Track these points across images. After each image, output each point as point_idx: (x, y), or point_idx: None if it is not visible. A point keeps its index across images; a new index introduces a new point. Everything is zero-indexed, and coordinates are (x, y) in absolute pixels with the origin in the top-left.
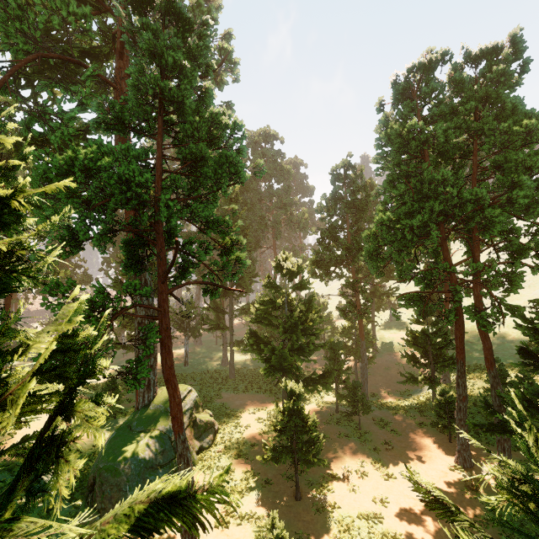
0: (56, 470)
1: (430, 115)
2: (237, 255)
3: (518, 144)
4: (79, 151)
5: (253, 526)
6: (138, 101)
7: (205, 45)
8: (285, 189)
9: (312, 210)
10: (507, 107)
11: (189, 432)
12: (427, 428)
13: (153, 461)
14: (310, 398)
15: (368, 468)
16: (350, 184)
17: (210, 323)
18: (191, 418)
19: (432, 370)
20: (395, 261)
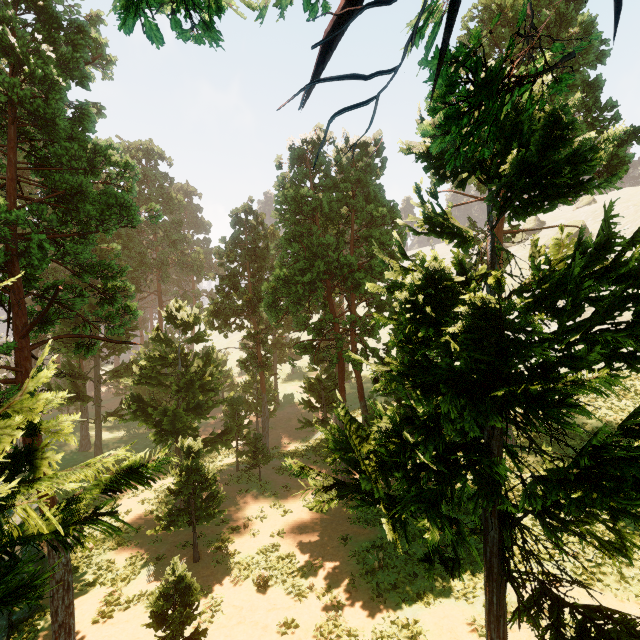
0: (31, 468)
1: (320, 185)
2: (127, 305)
3: (379, 222)
4: None
5: (144, 604)
6: None
7: (82, 57)
8: (174, 223)
9: (208, 251)
10: (371, 193)
11: None
12: (320, 464)
13: None
14: (207, 465)
15: (268, 512)
16: (252, 229)
17: None
18: None
19: (325, 412)
20: (292, 312)
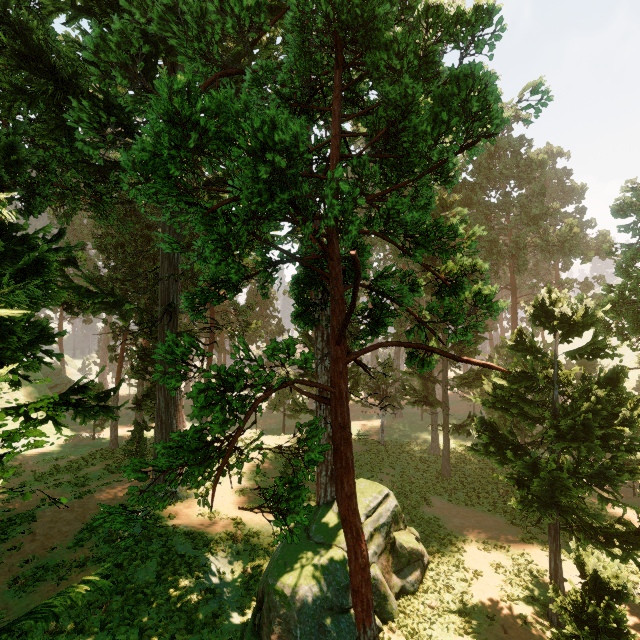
0: None
1: None
2: (477, 291)
3: None
4: (160, 79)
5: None
6: (302, 47)
7: None
8: (533, 194)
9: (580, 225)
10: None
11: (385, 560)
12: None
13: (333, 600)
14: (598, 552)
15: None
16: None
17: (413, 395)
18: (388, 538)
19: None
20: None
